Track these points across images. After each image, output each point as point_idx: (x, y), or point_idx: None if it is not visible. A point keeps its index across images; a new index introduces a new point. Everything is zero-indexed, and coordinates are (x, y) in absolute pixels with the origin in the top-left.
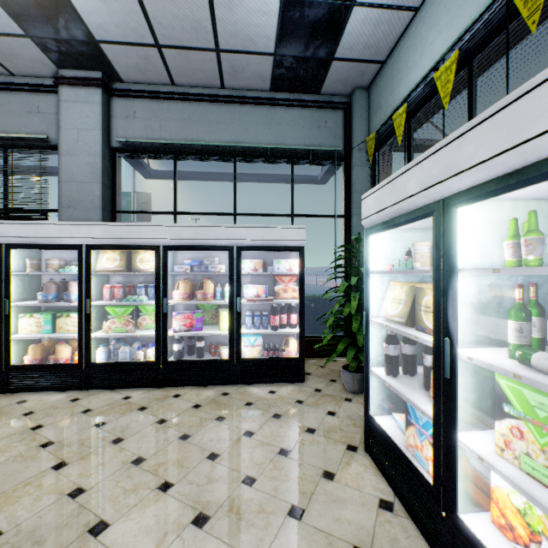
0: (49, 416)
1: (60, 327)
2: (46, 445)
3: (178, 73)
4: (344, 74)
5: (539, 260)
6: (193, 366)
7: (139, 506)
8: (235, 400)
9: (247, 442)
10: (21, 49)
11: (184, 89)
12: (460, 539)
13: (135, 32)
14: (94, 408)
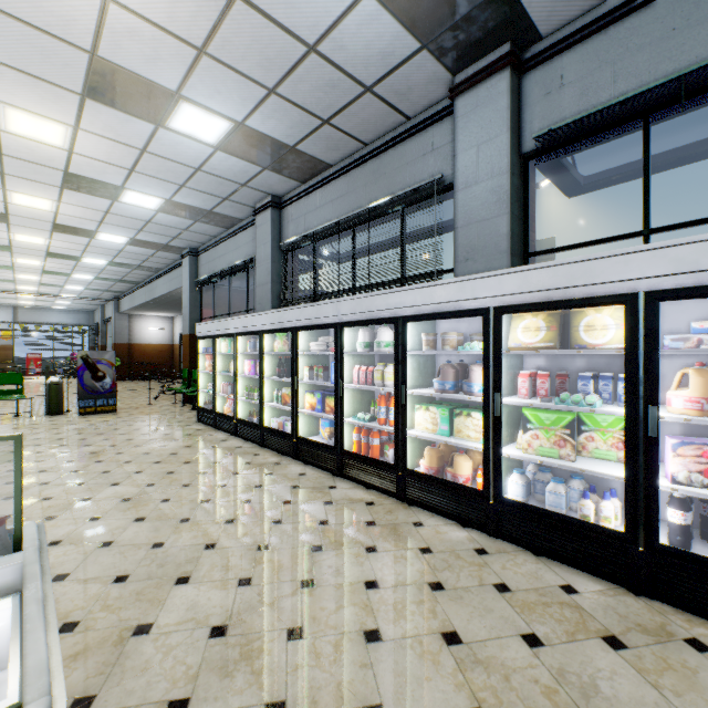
0: (449, 569)
1: (458, 429)
2: (450, 639)
3: None
4: None
5: None
6: None
7: None
8: None
9: None
10: (416, 73)
11: None
12: None
13: None
14: (512, 585)
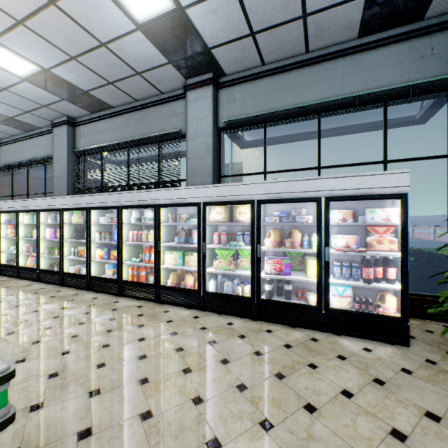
0: (180, 326)
1: (187, 262)
2: (179, 350)
3: (267, 52)
4: None
5: None
6: (282, 306)
7: (245, 437)
8: (325, 349)
9: (347, 404)
10: (166, 73)
11: (272, 65)
12: None
13: (235, 29)
14: (208, 327)
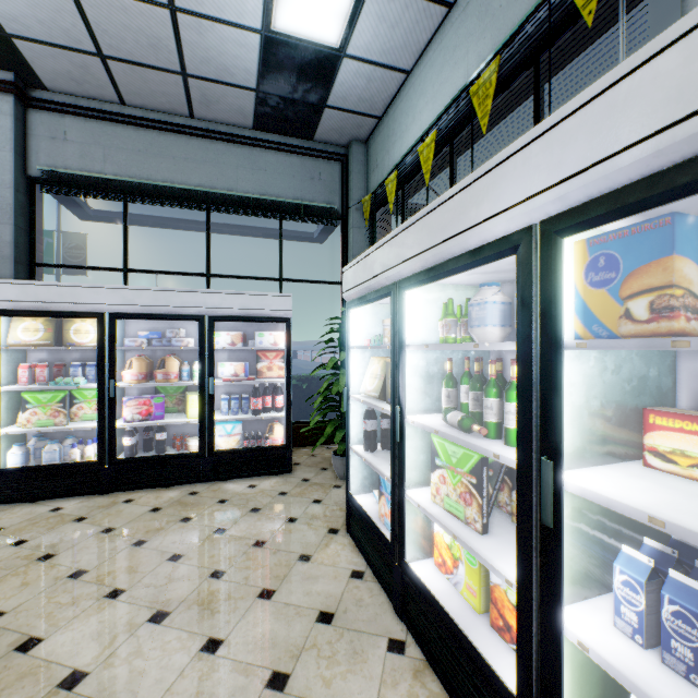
0: None
1: None
2: None
3: (130, 91)
4: (339, 123)
5: (454, 338)
6: (151, 463)
7: (82, 616)
8: (206, 498)
9: (218, 539)
10: None
11: (139, 112)
12: (406, 580)
13: (68, 35)
14: (7, 525)
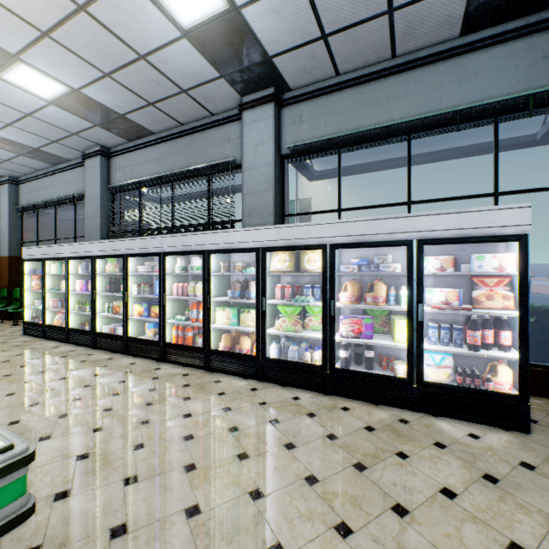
0: (235, 400)
1: (243, 321)
2: (233, 430)
3: (343, 59)
4: None
5: None
6: (361, 378)
7: (316, 544)
8: (419, 433)
9: (448, 506)
10: (218, 90)
11: (349, 75)
12: None
13: (303, 32)
14: (268, 401)
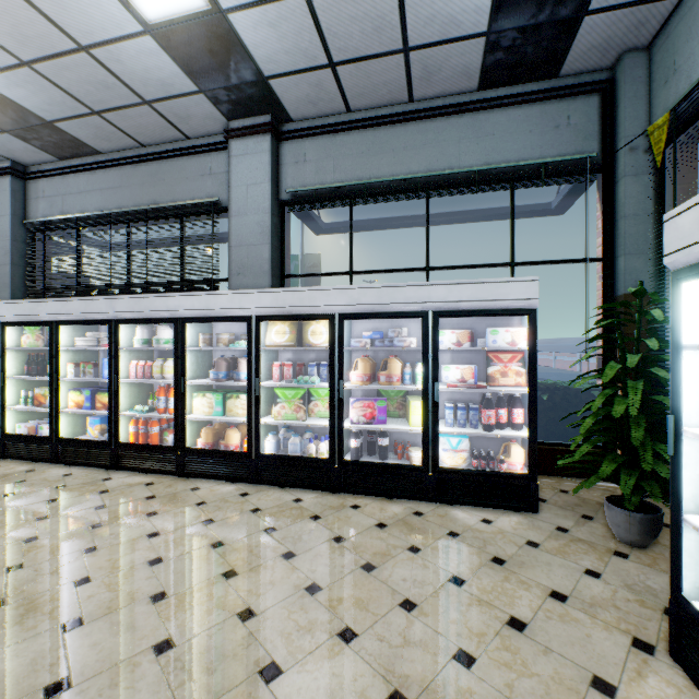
0: (219, 510)
1: (230, 409)
2: (217, 545)
3: (355, 94)
4: (604, 33)
5: None
6: (374, 469)
7: (316, 655)
8: (433, 525)
9: (456, 593)
10: (195, 107)
11: (362, 114)
12: None
13: (306, 55)
14: (263, 507)
